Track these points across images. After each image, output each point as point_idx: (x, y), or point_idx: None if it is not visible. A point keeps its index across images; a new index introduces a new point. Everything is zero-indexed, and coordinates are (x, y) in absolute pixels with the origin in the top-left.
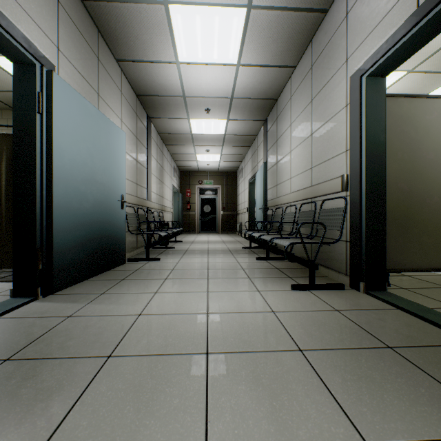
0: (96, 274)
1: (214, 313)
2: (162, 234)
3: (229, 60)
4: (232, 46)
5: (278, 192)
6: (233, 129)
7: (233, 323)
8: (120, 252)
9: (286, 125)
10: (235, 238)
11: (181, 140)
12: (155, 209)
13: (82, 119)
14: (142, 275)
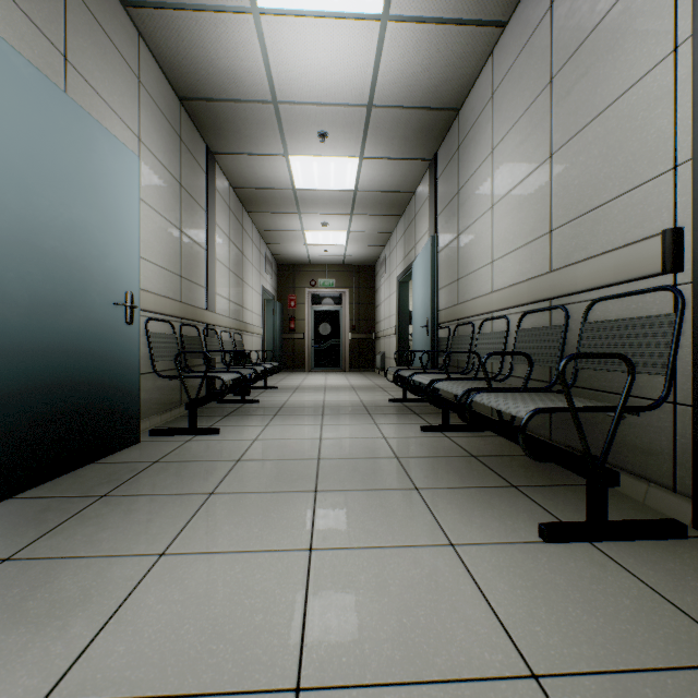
0: (39, 481)
1: (322, 693)
2: (225, 378)
3: (366, 4)
4: None
5: (462, 293)
6: (372, 178)
7: None
8: (124, 420)
9: (480, 156)
10: (373, 381)
11: (276, 203)
12: (225, 328)
13: None
14: (159, 481)
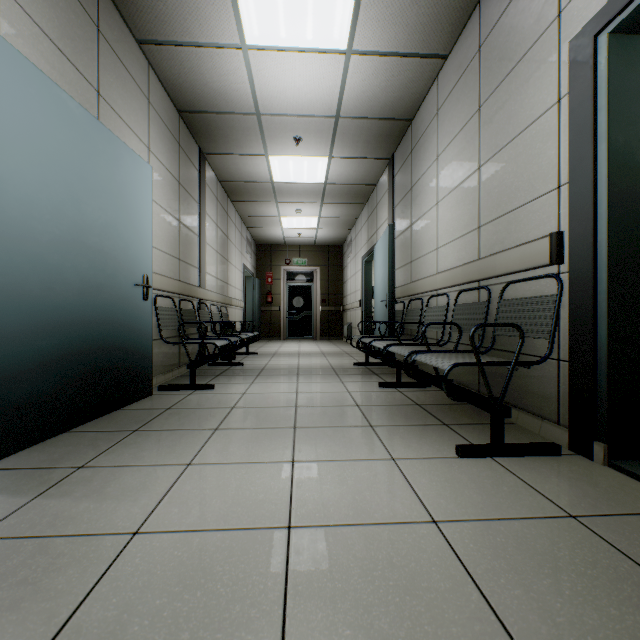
0: (85, 420)
1: (304, 528)
2: (218, 344)
3: (334, 42)
4: (339, 13)
5: (414, 273)
6: (339, 173)
7: (347, 564)
8: (141, 376)
9: (428, 160)
10: (341, 348)
11: (256, 194)
12: (213, 302)
13: (52, 125)
14: (175, 421)
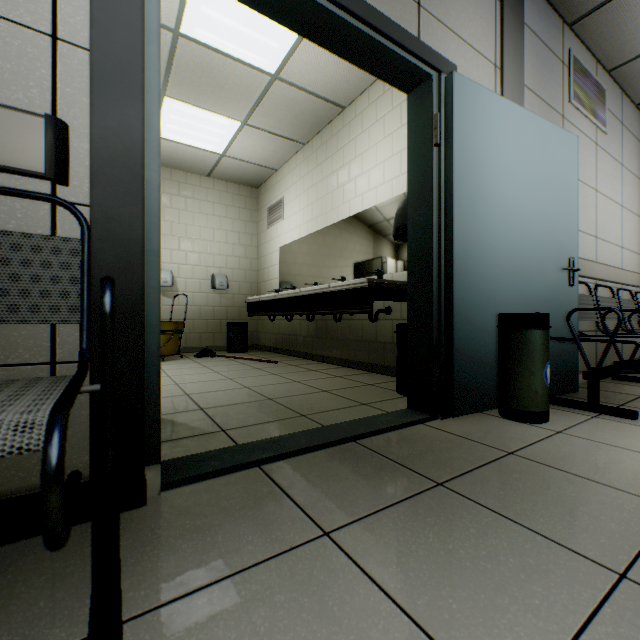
0: None
1: None
2: None
3: None
4: None
5: None
6: None
7: None
8: None
9: None
10: None
11: None
12: None
13: None
14: None
